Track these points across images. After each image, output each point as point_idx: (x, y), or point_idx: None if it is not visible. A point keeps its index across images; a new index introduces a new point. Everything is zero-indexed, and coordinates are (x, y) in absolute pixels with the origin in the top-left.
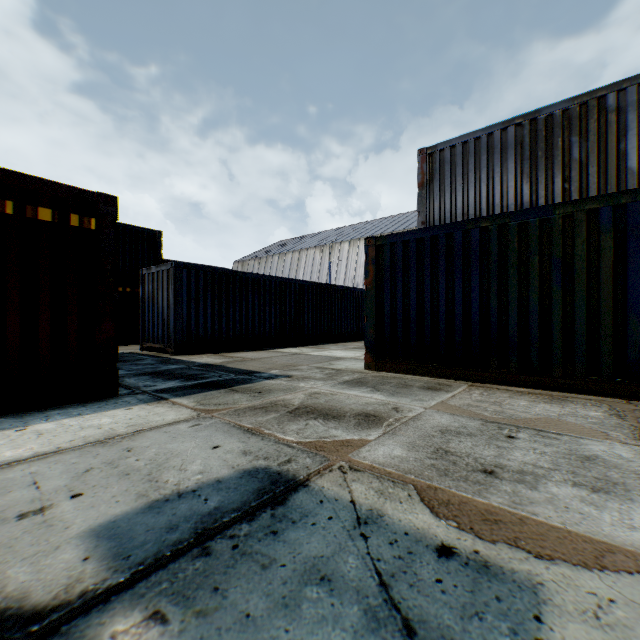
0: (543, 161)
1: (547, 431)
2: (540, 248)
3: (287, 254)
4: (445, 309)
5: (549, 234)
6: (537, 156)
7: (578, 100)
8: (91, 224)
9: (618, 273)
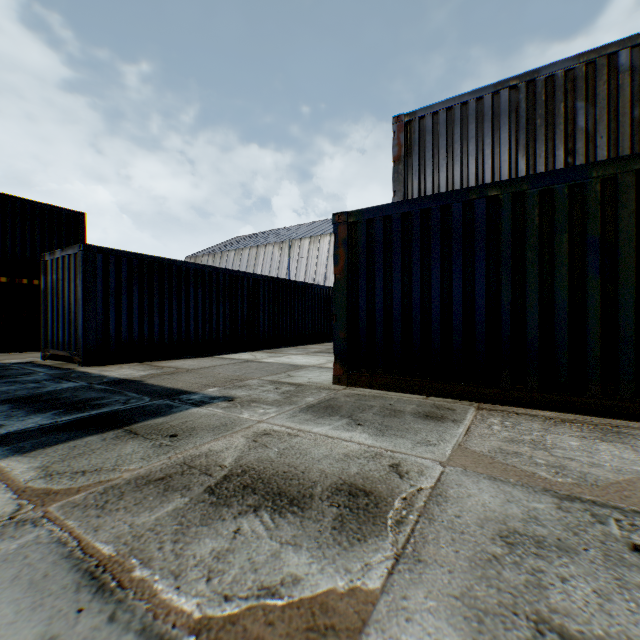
0: (543, 131)
1: None
2: (570, 223)
3: (244, 250)
4: (440, 305)
5: (583, 204)
6: (535, 125)
7: (584, 58)
8: None
9: None
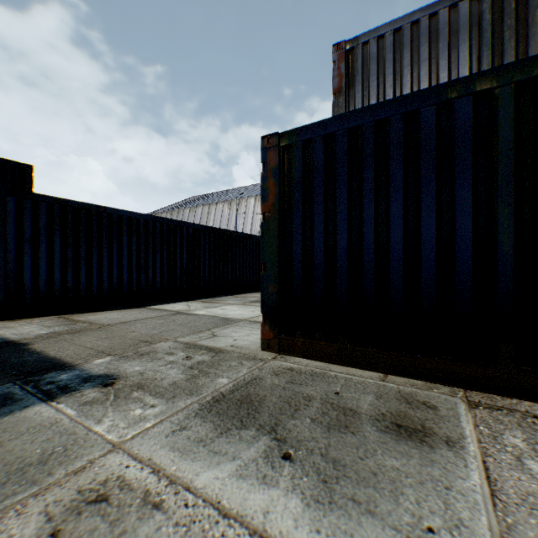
0: (512, 45)
1: None
2: None
3: (197, 207)
4: (402, 250)
5: None
6: (503, 38)
7: None
8: None
9: None
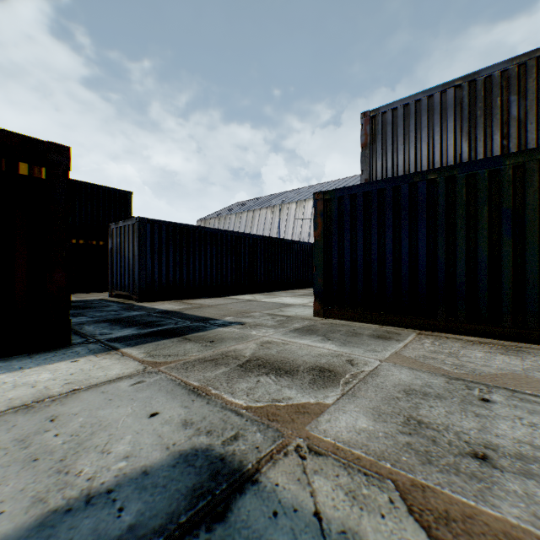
0: (482, 120)
1: (521, 391)
2: (489, 199)
3: (243, 213)
4: (392, 259)
5: (499, 184)
6: (476, 115)
7: (517, 61)
8: (42, 173)
9: None
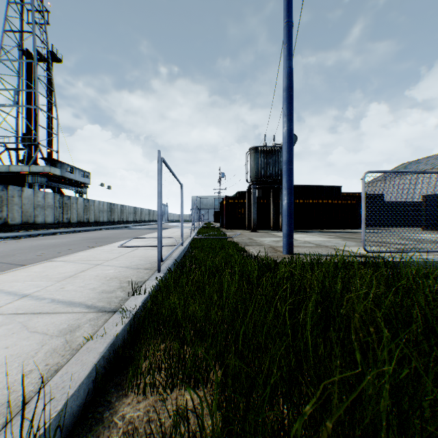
0: None
1: None
2: None
3: (406, 175)
4: None
5: None
6: None
7: None
8: (354, 202)
9: None
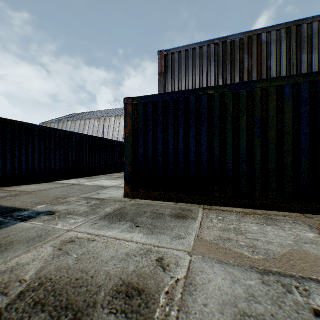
0: (230, 67)
1: None
2: (247, 110)
3: (77, 121)
4: (183, 152)
5: (253, 101)
6: (227, 64)
7: (248, 34)
8: None
9: (295, 129)
